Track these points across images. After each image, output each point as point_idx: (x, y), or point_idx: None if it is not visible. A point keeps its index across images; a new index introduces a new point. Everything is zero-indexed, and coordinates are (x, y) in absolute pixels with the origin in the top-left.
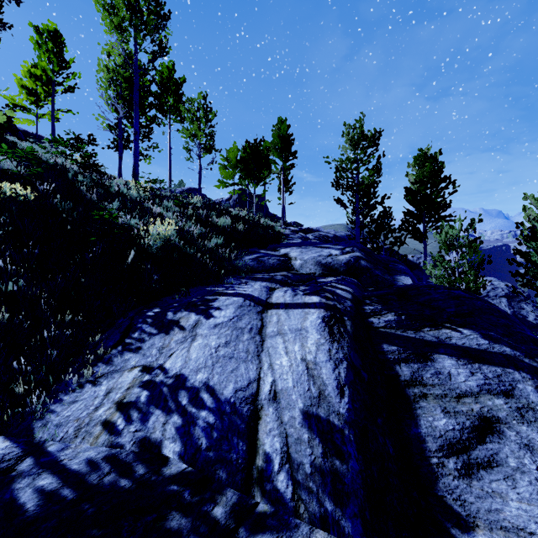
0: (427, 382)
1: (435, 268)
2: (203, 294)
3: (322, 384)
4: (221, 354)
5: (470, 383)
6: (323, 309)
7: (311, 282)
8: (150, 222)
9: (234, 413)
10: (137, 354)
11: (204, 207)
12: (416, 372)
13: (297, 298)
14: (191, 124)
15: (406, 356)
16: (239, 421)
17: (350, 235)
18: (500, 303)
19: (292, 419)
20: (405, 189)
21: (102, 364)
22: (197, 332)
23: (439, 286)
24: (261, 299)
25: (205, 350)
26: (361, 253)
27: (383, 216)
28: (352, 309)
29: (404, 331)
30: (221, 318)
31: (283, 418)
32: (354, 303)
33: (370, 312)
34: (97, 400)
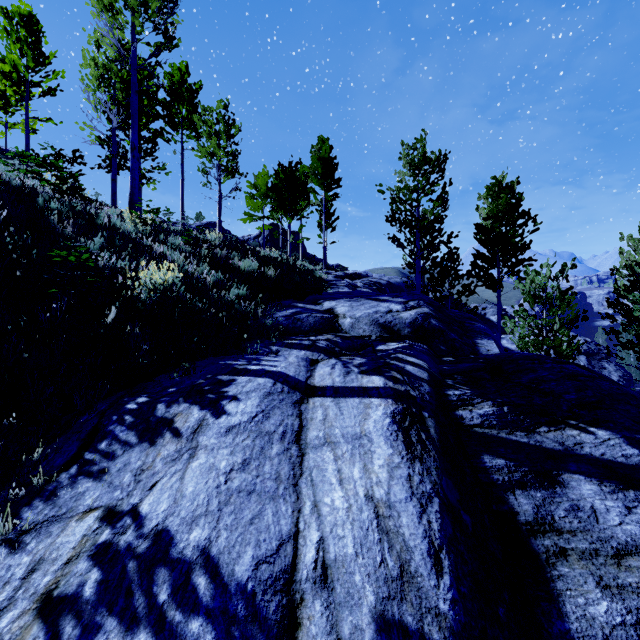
0: (562, 527)
1: (517, 326)
2: (215, 372)
3: (404, 548)
4: (234, 486)
5: (629, 528)
6: (391, 400)
7: (367, 350)
8: (146, 265)
9: (253, 617)
10: (99, 482)
11: (224, 245)
12: (542, 507)
13: (350, 378)
14: (208, 140)
15: (521, 476)
16: (260, 637)
17: (407, 282)
18: (579, 362)
19: (357, 633)
20: (476, 226)
21: (39, 502)
22: (200, 441)
23: (544, 358)
24: (298, 380)
25: (209, 478)
26: (429, 308)
27: (449, 259)
28: (432, 397)
29: (511, 432)
30: (238, 415)
31: (341, 628)
32: (433, 387)
33: (456, 400)
34: (5, 591)
